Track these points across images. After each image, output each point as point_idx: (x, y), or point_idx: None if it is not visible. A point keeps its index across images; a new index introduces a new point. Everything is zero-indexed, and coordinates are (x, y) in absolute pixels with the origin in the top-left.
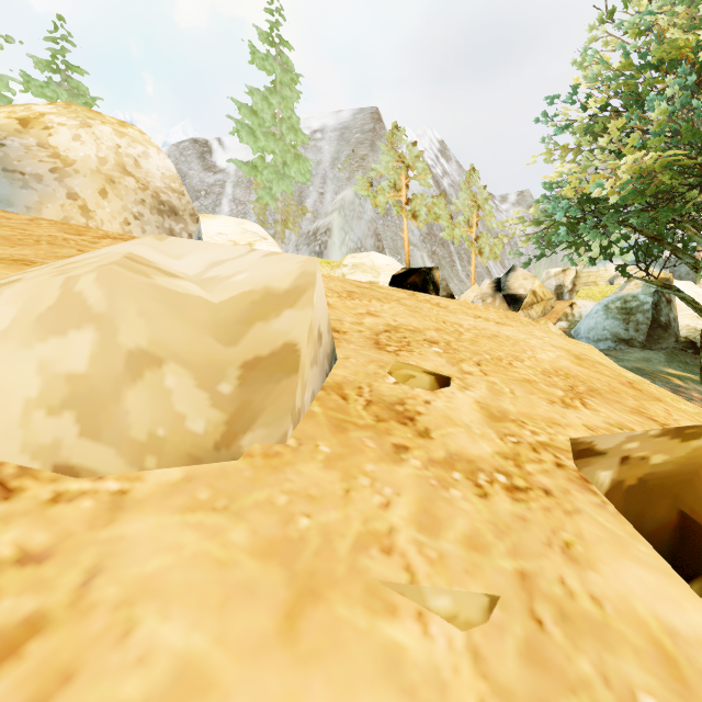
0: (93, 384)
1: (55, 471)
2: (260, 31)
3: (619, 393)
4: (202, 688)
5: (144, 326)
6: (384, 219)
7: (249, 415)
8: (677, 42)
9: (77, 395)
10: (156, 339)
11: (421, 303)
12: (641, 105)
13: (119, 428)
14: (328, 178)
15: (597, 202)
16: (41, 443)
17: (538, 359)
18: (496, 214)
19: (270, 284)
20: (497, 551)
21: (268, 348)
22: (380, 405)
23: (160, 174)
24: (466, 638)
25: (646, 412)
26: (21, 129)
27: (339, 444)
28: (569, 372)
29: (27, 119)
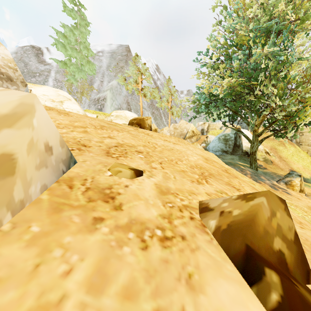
0: None
1: None
2: None
3: (221, 175)
4: None
5: None
6: (131, 96)
7: None
8: (242, 38)
9: None
10: None
11: (140, 133)
12: (230, 60)
13: None
14: (105, 74)
15: (215, 96)
16: None
17: (189, 160)
18: (179, 98)
19: None
20: (144, 295)
21: None
22: (94, 190)
23: (1, 57)
24: None
25: (232, 184)
26: None
27: (50, 223)
28: (202, 166)
29: None
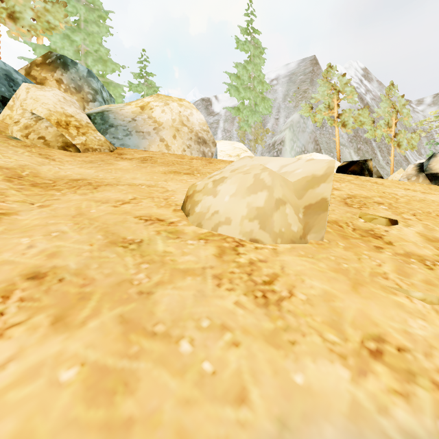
0: (265, 210)
1: (250, 241)
2: (241, 28)
3: None
4: (334, 296)
5: (281, 190)
6: (320, 130)
7: (307, 228)
8: None
9: (259, 214)
10: (284, 195)
11: (364, 182)
12: None
13: (270, 227)
14: (281, 108)
15: None
16: (246, 231)
17: None
18: (412, 114)
19: (314, 173)
20: None
21: (314, 200)
22: (360, 230)
23: (198, 123)
24: (431, 306)
25: None
26: (141, 112)
27: (347, 243)
28: None
29: (143, 106)
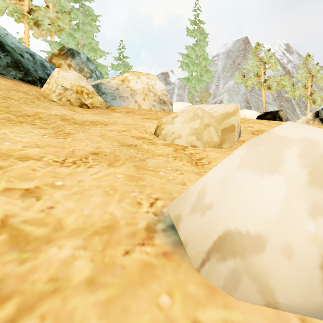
0: (199, 130)
1: (191, 146)
2: (190, 20)
3: None
4: None
5: (207, 119)
6: (251, 92)
7: (223, 141)
8: None
9: (196, 132)
10: (209, 121)
11: (272, 124)
12: None
13: (202, 139)
14: (220, 77)
15: None
16: (189, 141)
17: None
18: None
19: (227, 111)
20: None
21: (227, 126)
22: None
23: (160, 90)
24: None
25: None
26: (122, 83)
27: None
28: None
29: (123, 79)
